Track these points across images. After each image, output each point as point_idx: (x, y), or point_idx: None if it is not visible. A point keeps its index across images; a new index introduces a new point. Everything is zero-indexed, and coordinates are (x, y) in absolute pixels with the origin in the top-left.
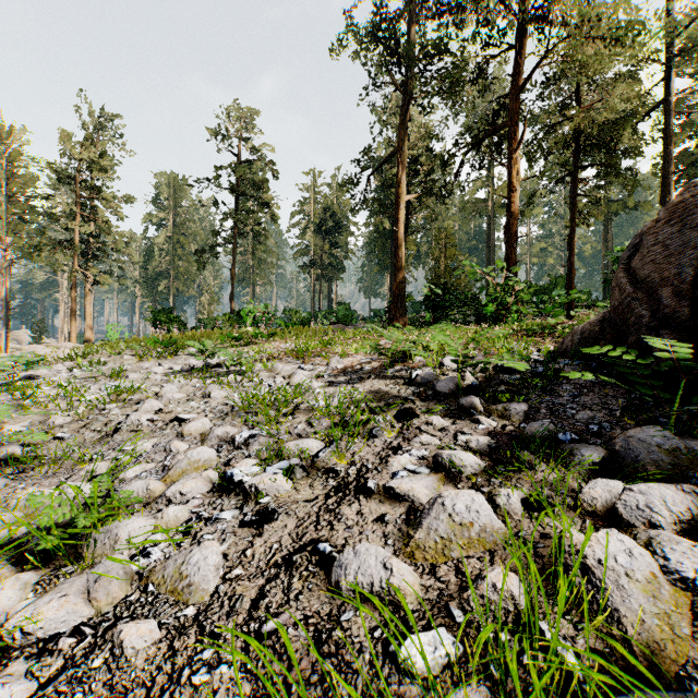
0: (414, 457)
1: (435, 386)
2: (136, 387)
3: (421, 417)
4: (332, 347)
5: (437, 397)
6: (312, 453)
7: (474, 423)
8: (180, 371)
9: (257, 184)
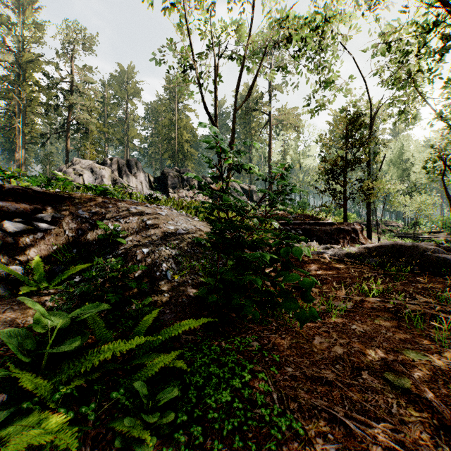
0: None
1: None
2: None
3: None
4: None
5: None
6: None
7: None
8: None
9: None
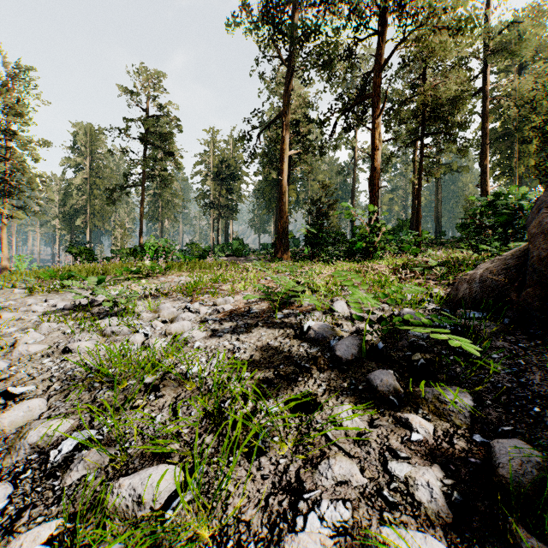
0: (329, 528)
1: (335, 349)
2: (1, 332)
3: (324, 407)
4: (222, 282)
5: (338, 364)
6: (157, 504)
7: (402, 426)
8: (62, 309)
9: (163, 136)
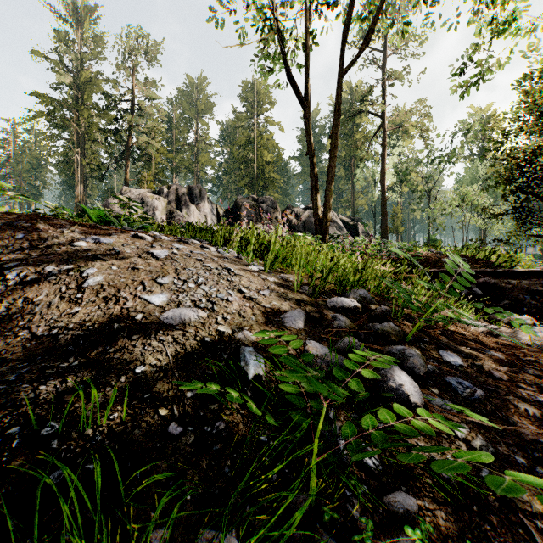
0: None
1: None
2: None
3: None
4: None
5: None
6: None
7: None
8: None
9: None
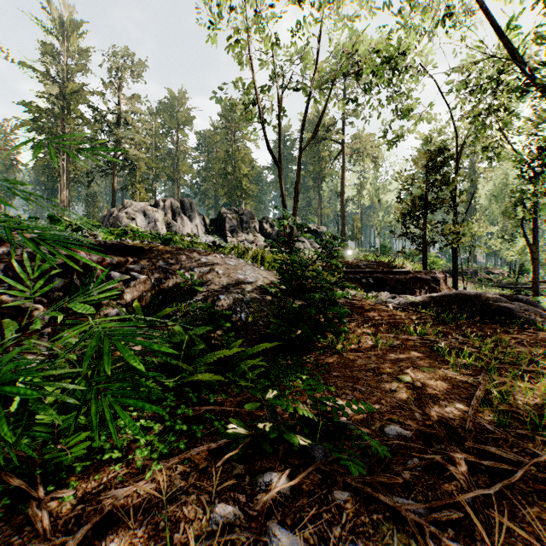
0: None
1: None
2: None
3: None
4: None
5: None
6: None
7: None
8: None
9: None
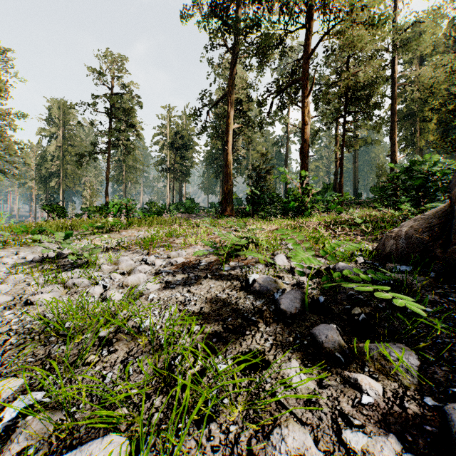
0: None
1: (279, 303)
2: None
3: (273, 365)
4: (176, 237)
5: (283, 317)
6: None
7: (351, 387)
8: (31, 261)
9: (126, 111)
